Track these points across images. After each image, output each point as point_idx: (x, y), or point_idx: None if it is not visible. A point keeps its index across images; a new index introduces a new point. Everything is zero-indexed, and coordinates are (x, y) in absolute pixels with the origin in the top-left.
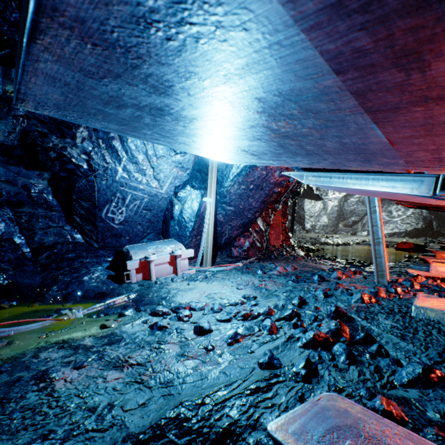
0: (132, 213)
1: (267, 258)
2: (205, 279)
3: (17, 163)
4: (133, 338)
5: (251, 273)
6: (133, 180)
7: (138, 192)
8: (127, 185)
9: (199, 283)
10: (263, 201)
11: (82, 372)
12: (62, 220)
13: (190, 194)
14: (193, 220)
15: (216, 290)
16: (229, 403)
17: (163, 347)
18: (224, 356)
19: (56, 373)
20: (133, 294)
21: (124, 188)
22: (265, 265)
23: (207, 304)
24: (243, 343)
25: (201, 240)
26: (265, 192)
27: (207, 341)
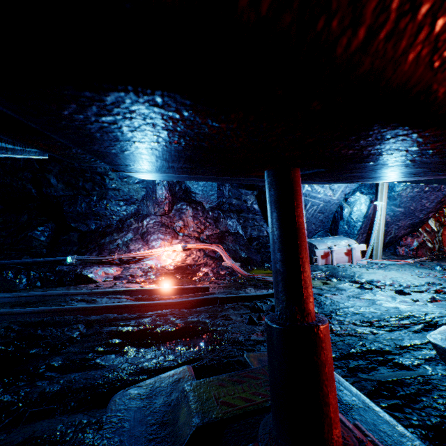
0: (309, 216)
1: (441, 259)
2: (380, 268)
3: (243, 187)
4: (351, 290)
5: (427, 269)
6: (314, 191)
7: (316, 200)
8: (309, 195)
9: (376, 270)
10: (439, 201)
11: (337, 296)
12: (261, 221)
13: (359, 199)
14: (361, 220)
15: (397, 276)
16: (444, 317)
17: (377, 295)
18: (428, 305)
19: (325, 294)
20: (326, 271)
21: (306, 197)
22: (442, 264)
23: (394, 283)
24: (441, 303)
25: (371, 238)
26: (443, 193)
27: (409, 298)
